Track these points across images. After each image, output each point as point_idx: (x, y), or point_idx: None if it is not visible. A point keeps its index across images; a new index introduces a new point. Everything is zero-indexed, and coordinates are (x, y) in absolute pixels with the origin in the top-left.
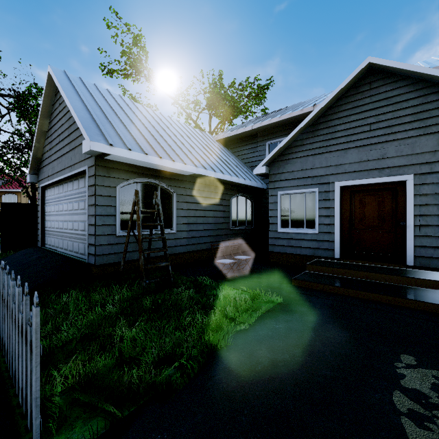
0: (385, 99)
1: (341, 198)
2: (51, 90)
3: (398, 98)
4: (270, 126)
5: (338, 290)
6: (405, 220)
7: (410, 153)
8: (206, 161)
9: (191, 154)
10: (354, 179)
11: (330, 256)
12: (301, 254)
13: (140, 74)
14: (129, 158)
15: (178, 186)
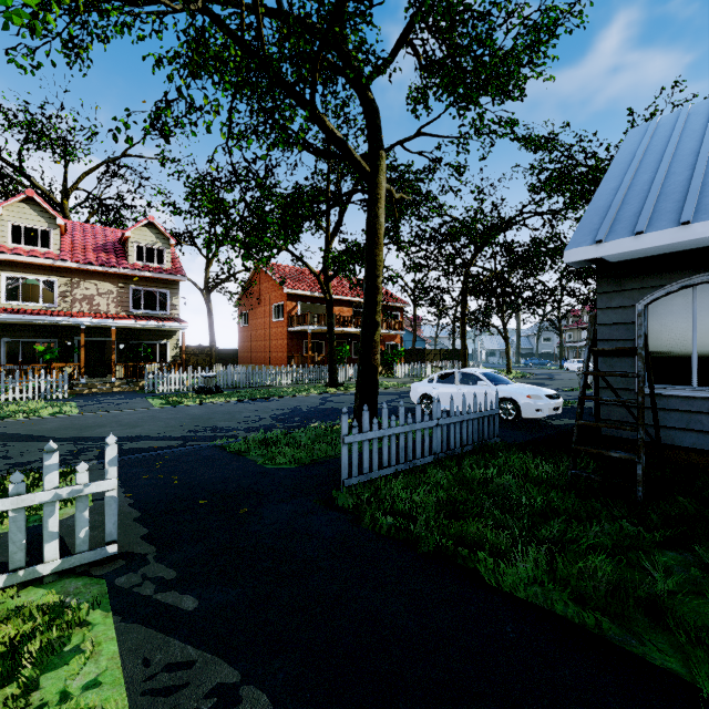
0: None
1: None
2: None
3: None
4: None
5: None
6: None
7: None
8: None
9: None
10: None
11: None
12: None
13: None
14: (640, 249)
15: None
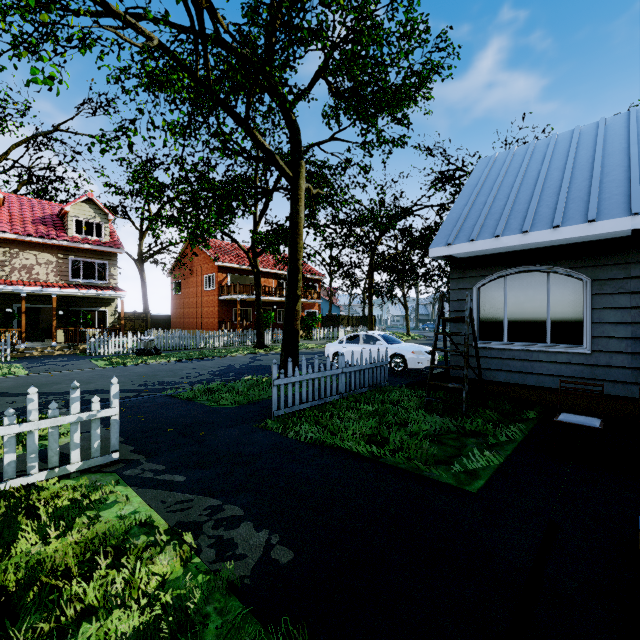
0: None
1: None
2: None
3: None
4: None
5: None
6: None
7: None
8: None
9: None
10: None
11: None
12: None
13: None
14: (473, 251)
15: (597, 264)
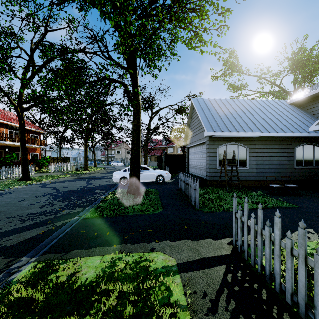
0: None
1: None
2: (192, 107)
3: None
4: None
5: None
6: None
7: None
8: (271, 126)
9: (260, 124)
10: None
11: None
12: None
13: (233, 72)
14: (222, 135)
15: (249, 143)
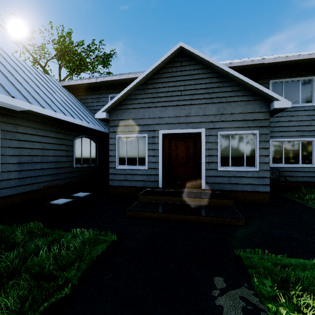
0: (189, 75)
1: (163, 142)
2: None
3: (197, 76)
4: (112, 82)
5: (162, 216)
6: (200, 159)
7: (203, 114)
8: (45, 100)
9: (25, 90)
10: (171, 129)
11: (155, 186)
12: (135, 186)
13: None
14: None
15: (3, 121)
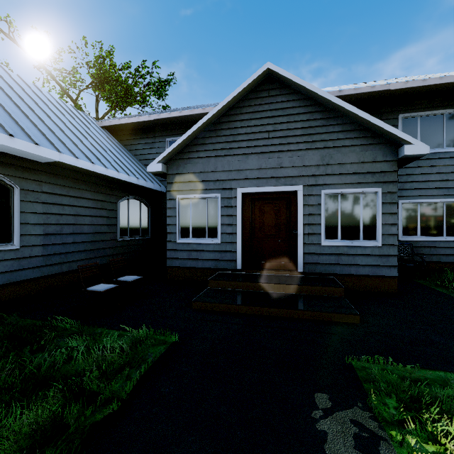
0: (281, 109)
1: (243, 205)
2: None
3: (292, 110)
4: (170, 121)
5: (242, 309)
6: (296, 229)
7: (301, 165)
8: (79, 147)
9: (53, 133)
10: (254, 186)
11: (232, 268)
12: (203, 268)
13: None
14: None
15: (23, 177)
